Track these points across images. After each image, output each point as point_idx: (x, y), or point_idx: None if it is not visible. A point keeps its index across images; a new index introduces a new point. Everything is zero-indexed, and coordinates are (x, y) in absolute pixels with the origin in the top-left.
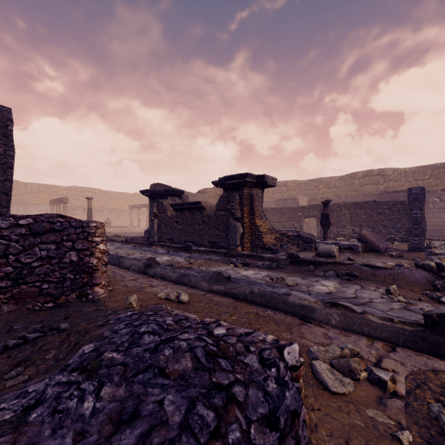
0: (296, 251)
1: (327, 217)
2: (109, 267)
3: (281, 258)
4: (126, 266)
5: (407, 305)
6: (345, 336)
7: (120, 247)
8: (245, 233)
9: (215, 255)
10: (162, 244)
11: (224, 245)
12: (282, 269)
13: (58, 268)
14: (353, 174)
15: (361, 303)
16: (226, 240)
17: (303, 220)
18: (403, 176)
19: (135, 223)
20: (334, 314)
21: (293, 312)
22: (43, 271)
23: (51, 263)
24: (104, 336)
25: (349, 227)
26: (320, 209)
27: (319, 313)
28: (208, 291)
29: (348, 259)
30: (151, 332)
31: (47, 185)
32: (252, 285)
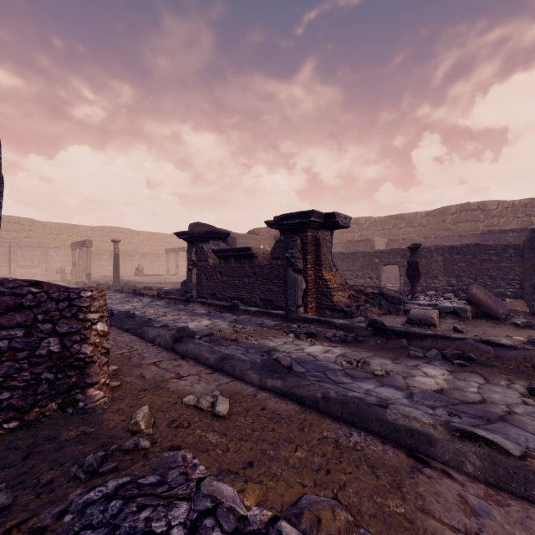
0: (378, 314)
1: (416, 266)
2: (128, 338)
3: (359, 326)
4: (149, 338)
5: None
6: (500, 506)
7: (150, 305)
8: (309, 290)
9: (269, 318)
10: (202, 301)
11: (281, 305)
12: (362, 343)
13: (27, 364)
14: (444, 209)
15: (497, 416)
16: (283, 298)
17: (381, 269)
18: (511, 210)
19: (173, 270)
20: (471, 454)
21: (394, 439)
22: (2, 372)
23: (15, 358)
24: None
25: (442, 277)
26: (404, 255)
27: (442, 449)
28: (259, 387)
29: (453, 330)
30: None
31: (69, 225)
32: (326, 382)
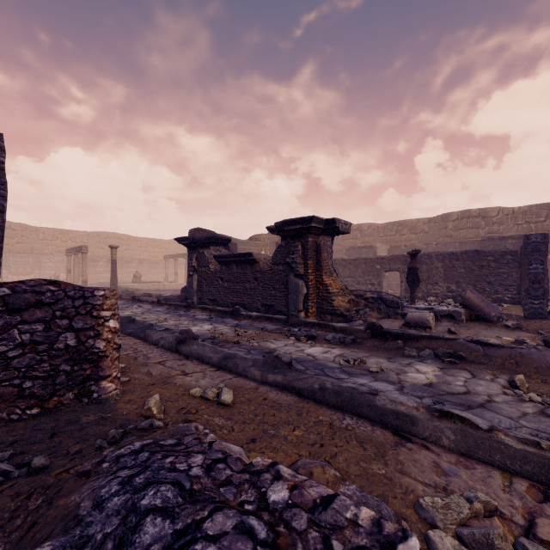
0: (377, 318)
1: (416, 272)
2: (131, 341)
3: (357, 329)
4: (153, 341)
5: (544, 407)
6: (467, 469)
7: (150, 311)
8: (310, 295)
9: (270, 323)
10: (203, 307)
11: (282, 310)
12: (360, 345)
13: (47, 357)
14: (446, 216)
15: (477, 404)
16: (285, 303)
17: (383, 275)
18: (511, 217)
19: (172, 277)
20: (447, 430)
21: (382, 421)
22: (25, 363)
23: (36, 350)
24: (79, 514)
25: (442, 283)
26: (405, 261)
27: (423, 427)
28: (261, 382)
29: (447, 331)
30: (160, 509)
31: (63, 231)
32: (323, 376)
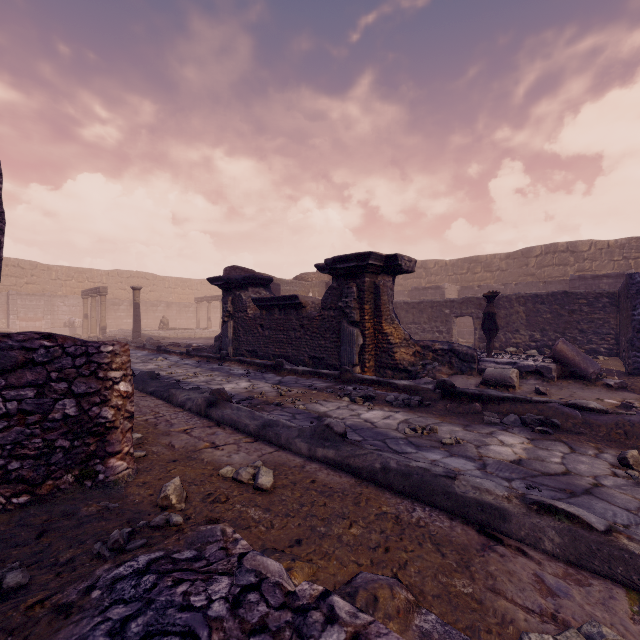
0: (448, 374)
1: (493, 318)
2: (153, 403)
3: (425, 388)
4: (178, 402)
5: None
6: (581, 586)
7: (177, 364)
8: (367, 346)
9: (319, 379)
10: (239, 359)
11: (333, 363)
12: (429, 408)
13: (39, 430)
14: (527, 251)
15: (582, 489)
16: (336, 356)
17: (453, 321)
18: (605, 252)
19: (205, 323)
20: (549, 530)
21: (463, 514)
22: (10, 438)
23: (26, 422)
24: None
25: (524, 331)
26: (480, 304)
27: (517, 524)
28: (308, 458)
29: (535, 392)
30: None
31: (80, 269)
32: (385, 451)
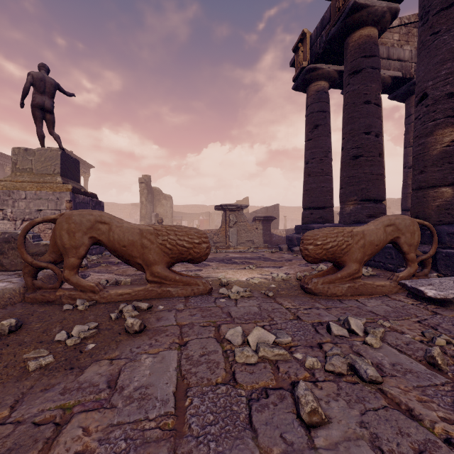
0: None
1: None
2: None
3: None
4: None
5: None
6: None
7: None
8: None
9: None
10: None
11: None
12: None
13: None
14: None
15: None
16: None
17: None
18: None
19: None
20: None
21: None
22: None
23: None
24: None
25: None
26: None
27: None
28: None
29: None
30: None
31: (258, 207)
32: None
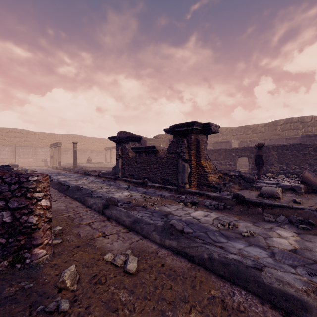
0: (238, 189)
1: (261, 157)
2: (75, 204)
3: (226, 197)
4: (89, 205)
5: None
6: None
7: (93, 181)
8: (192, 173)
9: (166, 191)
10: (124, 179)
11: (174, 182)
12: (230, 210)
13: None
14: (276, 122)
15: None
16: (176, 178)
17: (237, 159)
18: None
19: (109, 160)
20: None
21: (271, 300)
22: None
23: None
24: None
25: (277, 165)
26: (252, 150)
27: None
28: (160, 245)
29: (293, 201)
30: None
31: (49, 134)
32: (209, 245)
